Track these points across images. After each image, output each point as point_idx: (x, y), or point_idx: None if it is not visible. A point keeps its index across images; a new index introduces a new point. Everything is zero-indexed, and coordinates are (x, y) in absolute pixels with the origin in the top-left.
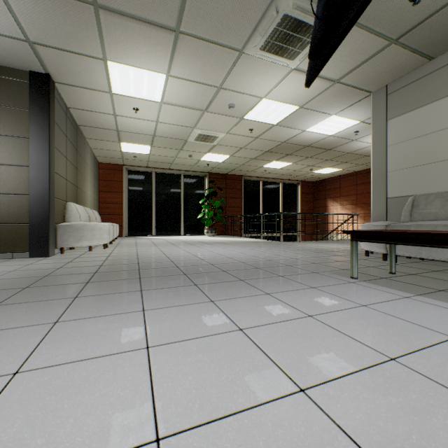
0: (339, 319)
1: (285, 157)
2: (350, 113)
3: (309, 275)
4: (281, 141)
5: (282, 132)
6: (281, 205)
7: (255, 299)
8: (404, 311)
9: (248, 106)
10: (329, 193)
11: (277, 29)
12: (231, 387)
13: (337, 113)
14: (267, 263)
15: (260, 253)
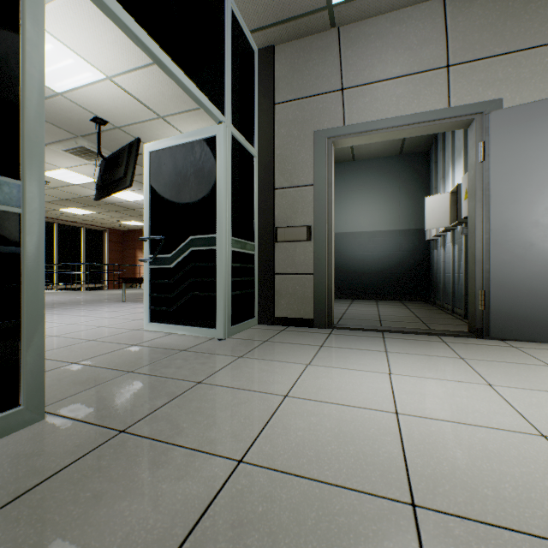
0: (104, 309)
1: (88, 207)
2: (142, 193)
3: (99, 303)
4: (82, 195)
5: (83, 190)
6: (84, 253)
7: (64, 310)
8: (132, 306)
9: (46, 168)
10: (139, 244)
11: (77, 148)
12: (61, 318)
13: (132, 190)
14: (69, 302)
15: (60, 298)
